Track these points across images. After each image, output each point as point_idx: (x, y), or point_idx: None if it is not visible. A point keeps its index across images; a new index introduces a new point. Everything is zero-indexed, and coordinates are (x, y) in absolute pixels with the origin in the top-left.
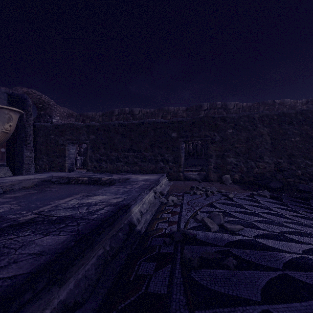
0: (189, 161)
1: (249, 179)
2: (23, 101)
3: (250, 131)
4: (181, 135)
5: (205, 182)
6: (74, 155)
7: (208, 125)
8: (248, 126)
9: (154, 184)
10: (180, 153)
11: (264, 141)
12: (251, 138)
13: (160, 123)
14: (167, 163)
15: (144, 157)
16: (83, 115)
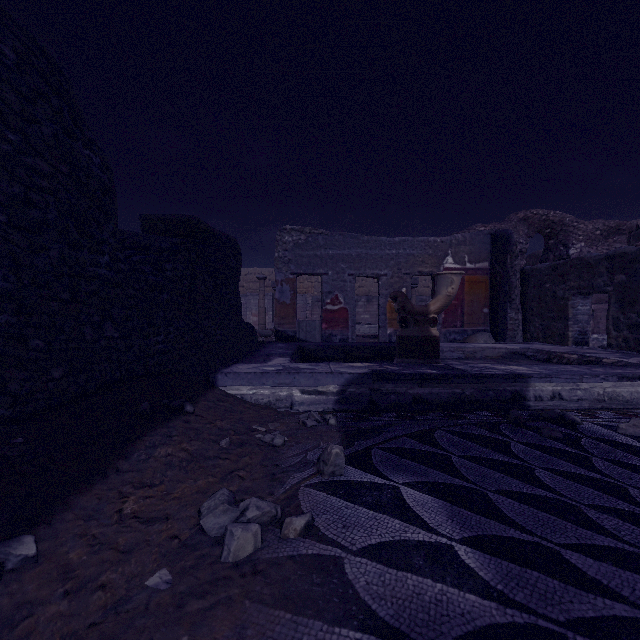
0: None
1: None
2: (507, 239)
3: None
4: None
5: None
6: (586, 317)
7: None
8: None
9: None
10: None
11: None
12: None
13: None
14: None
15: None
16: None
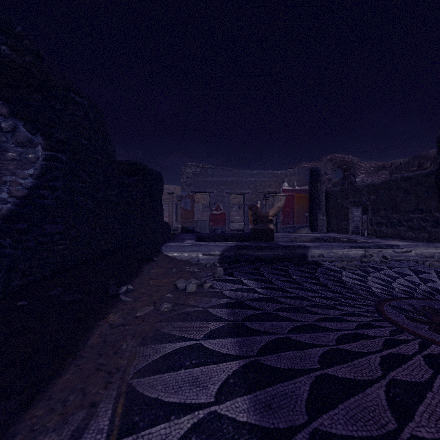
0: None
1: None
2: (318, 173)
3: None
4: None
5: None
6: (358, 218)
7: None
8: None
9: (371, 245)
10: None
11: None
12: None
13: None
14: None
15: (436, 220)
16: (419, 156)
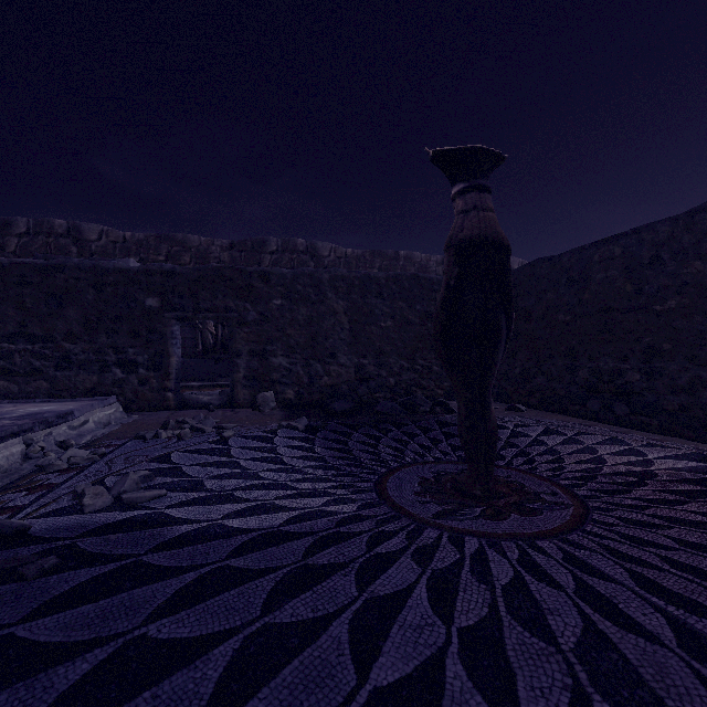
0: (224, 365)
1: (312, 397)
2: None
3: (314, 305)
4: (171, 305)
5: (225, 409)
6: None
7: (232, 287)
8: (312, 295)
9: (34, 423)
10: (167, 346)
11: (338, 325)
12: (316, 319)
13: (113, 271)
14: (133, 369)
15: (66, 355)
16: None
